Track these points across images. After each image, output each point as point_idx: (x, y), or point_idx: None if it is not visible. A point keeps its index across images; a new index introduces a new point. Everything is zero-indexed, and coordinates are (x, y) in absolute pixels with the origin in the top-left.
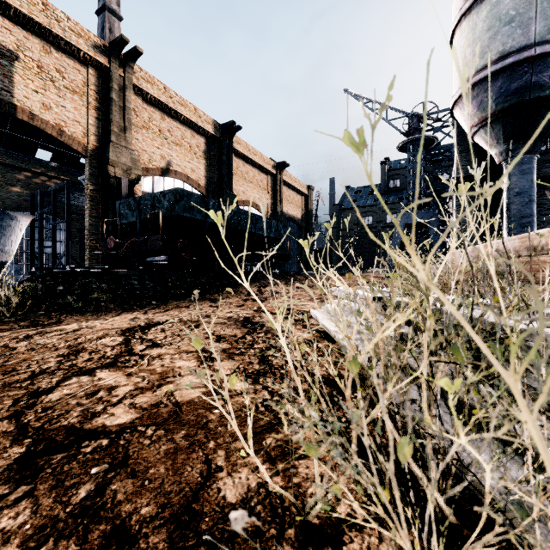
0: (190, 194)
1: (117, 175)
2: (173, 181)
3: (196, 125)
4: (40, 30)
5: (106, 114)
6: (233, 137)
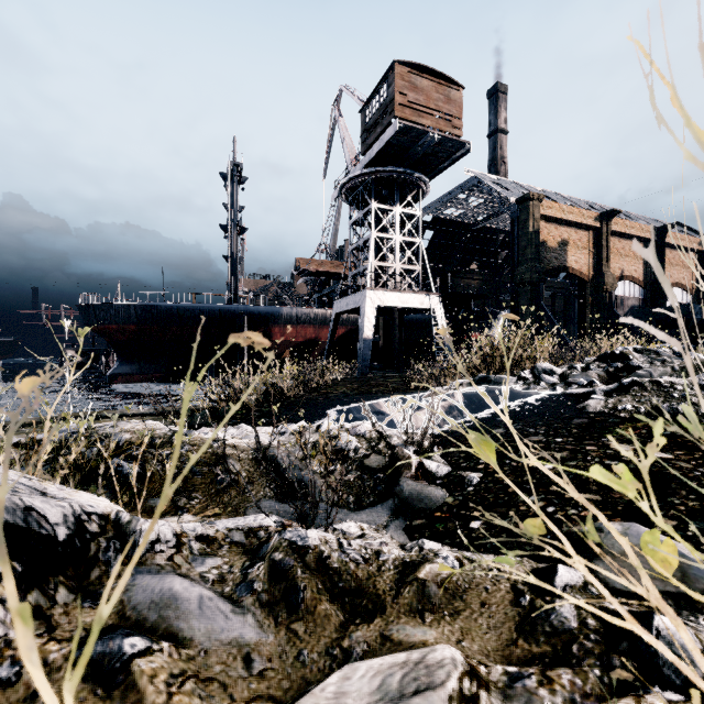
0: (696, 306)
1: (607, 290)
2: (623, 283)
3: (639, 237)
4: (576, 225)
5: (597, 255)
6: (666, 234)
